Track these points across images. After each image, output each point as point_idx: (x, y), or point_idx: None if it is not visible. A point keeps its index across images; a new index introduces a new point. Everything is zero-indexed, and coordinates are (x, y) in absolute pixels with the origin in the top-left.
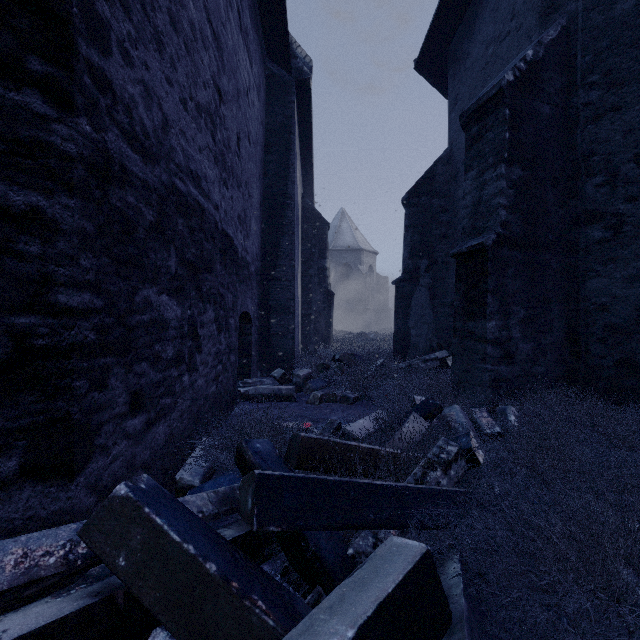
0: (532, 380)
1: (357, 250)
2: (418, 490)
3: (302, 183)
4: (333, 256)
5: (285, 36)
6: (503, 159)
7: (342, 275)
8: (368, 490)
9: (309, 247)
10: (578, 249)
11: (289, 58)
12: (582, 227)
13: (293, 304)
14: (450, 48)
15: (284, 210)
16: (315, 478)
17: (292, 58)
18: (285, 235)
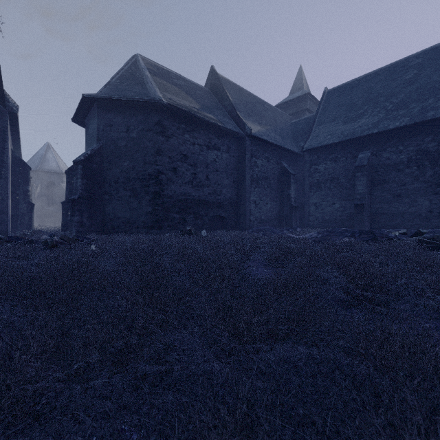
0: (90, 231)
1: (60, 173)
2: (38, 241)
3: (12, 140)
4: (39, 175)
5: (3, 100)
6: (81, 178)
7: (47, 188)
8: (27, 239)
9: (17, 179)
10: (104, 200)
11: (5, 105)
12: (105, 195)
13: (7, 210)
14: (85, 120)
15: (2, 168)
16: (17, 237)
17: (7, 101)
18: (2, 179)
